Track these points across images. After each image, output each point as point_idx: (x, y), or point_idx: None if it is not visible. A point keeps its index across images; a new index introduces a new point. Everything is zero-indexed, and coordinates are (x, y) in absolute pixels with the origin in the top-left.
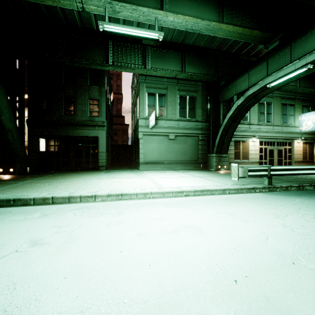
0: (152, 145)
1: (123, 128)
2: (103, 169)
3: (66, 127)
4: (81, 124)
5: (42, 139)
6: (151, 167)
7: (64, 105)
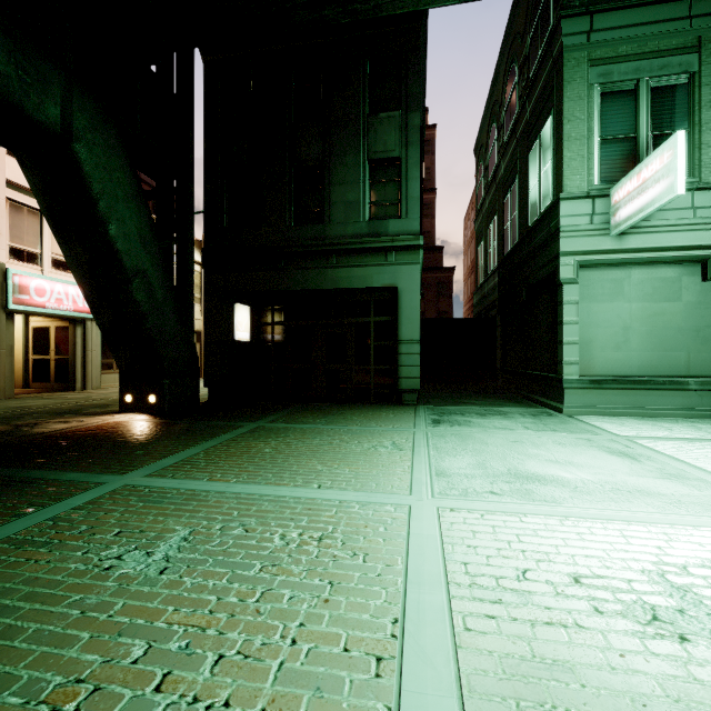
0: (619, 308)
1: (440, 278)
2: (414, 399)
3: (300, 264)
4: (345, 250)
5: (242, 305)
6: (618, 401)
7: (296, 195)
